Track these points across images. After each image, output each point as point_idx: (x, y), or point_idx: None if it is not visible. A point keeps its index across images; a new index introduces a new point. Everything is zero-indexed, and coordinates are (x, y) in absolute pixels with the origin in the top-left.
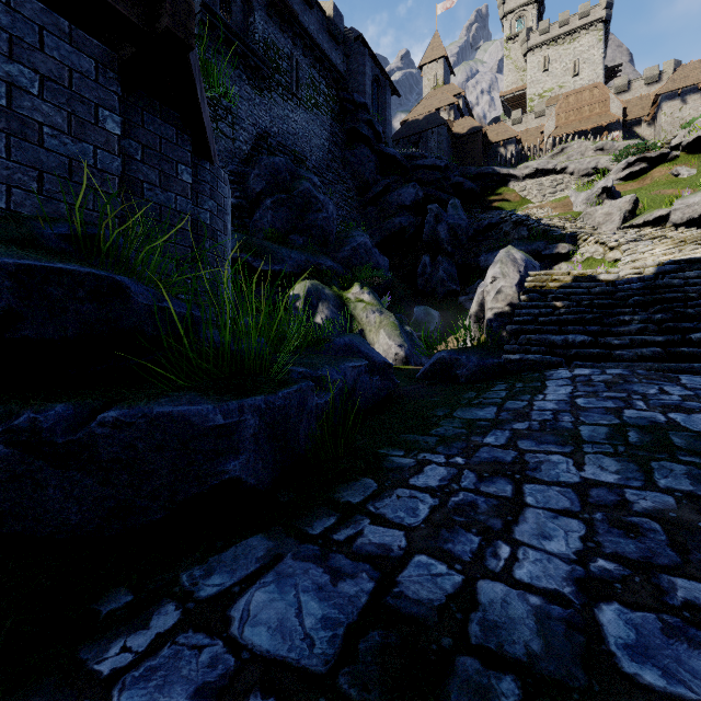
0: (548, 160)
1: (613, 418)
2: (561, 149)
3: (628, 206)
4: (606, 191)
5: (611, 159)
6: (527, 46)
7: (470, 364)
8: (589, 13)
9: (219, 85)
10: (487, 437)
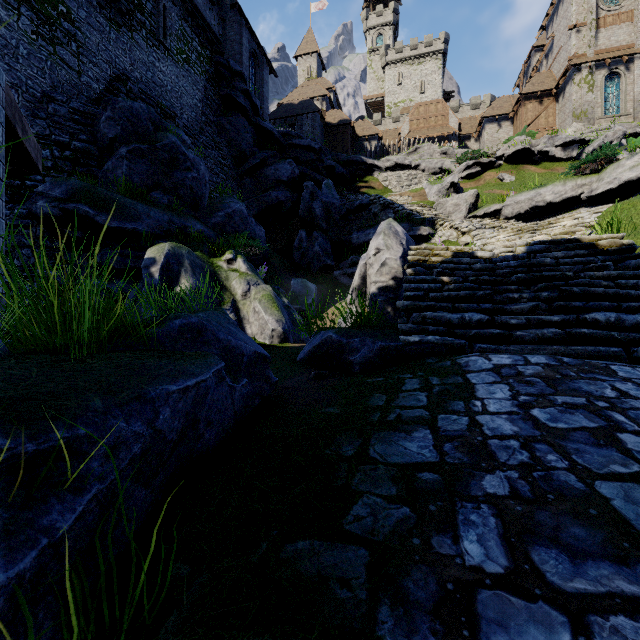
0: (405, 156)
1: (625, 458)
2: (415, 149)
3: (472, 199)
4: (453, 186)
5: (455, 161)
6: (385, 60)
7: (365, 348)
8: (432, 44)
9: (58, 2)
10: (463, 537)
